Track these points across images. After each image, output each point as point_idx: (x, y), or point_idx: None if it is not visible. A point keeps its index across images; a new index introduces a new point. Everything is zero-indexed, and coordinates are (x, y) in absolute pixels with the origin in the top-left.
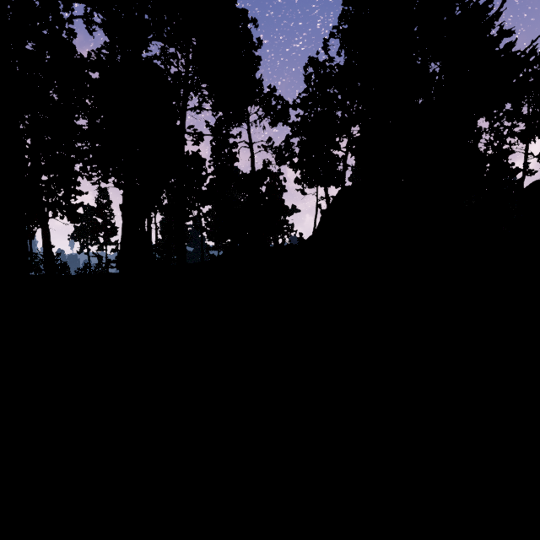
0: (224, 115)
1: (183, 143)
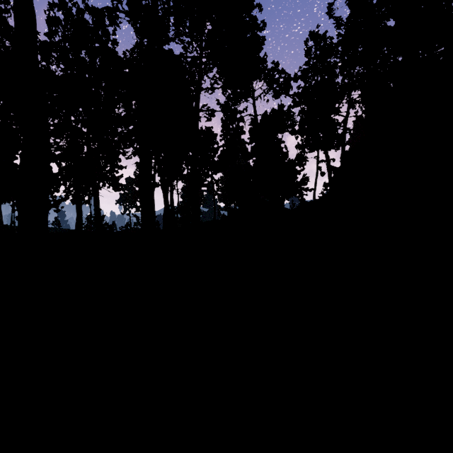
0: (232, 92)
1: (197, 119)
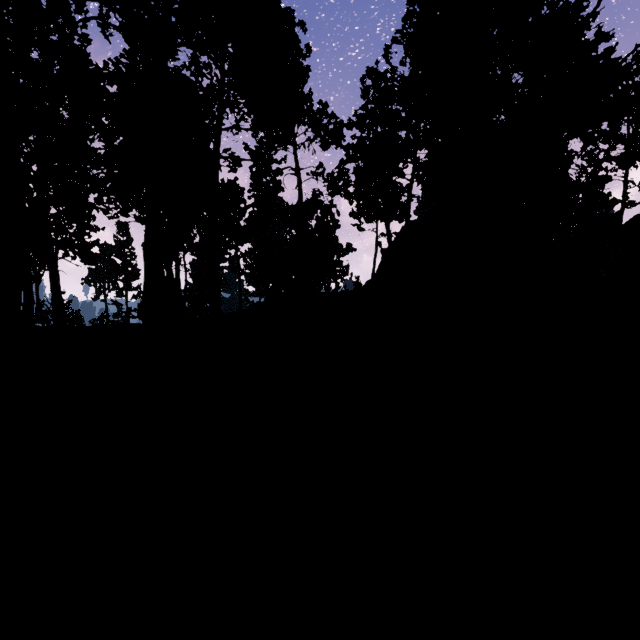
0: (266, 136)
1: (217, 169)
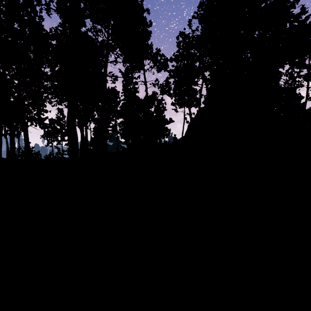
0: (129, 65)
1: (106, 81)
